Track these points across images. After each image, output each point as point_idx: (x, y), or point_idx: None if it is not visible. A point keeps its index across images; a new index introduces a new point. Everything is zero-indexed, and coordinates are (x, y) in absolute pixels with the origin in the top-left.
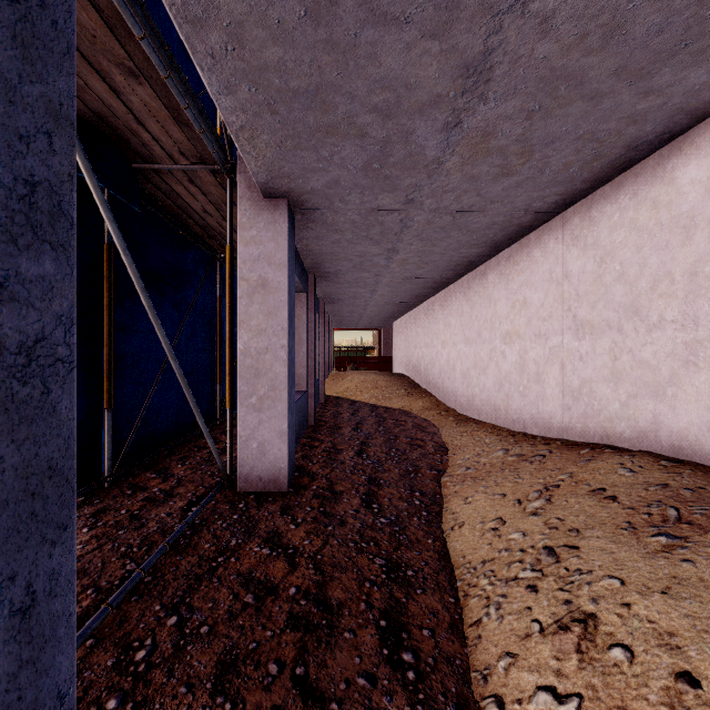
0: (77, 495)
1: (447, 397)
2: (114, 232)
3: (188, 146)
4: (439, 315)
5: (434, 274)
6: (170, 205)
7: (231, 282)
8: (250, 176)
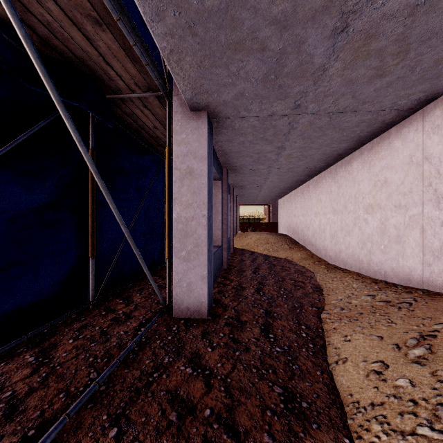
0: (70, 314)
1: (319, 251)
2: (70, 127)
3: (139, 79)
4: (313, 194)
5: (310, 165)
6: (133, 124)
7: (169, 171)
8: (181, 97)
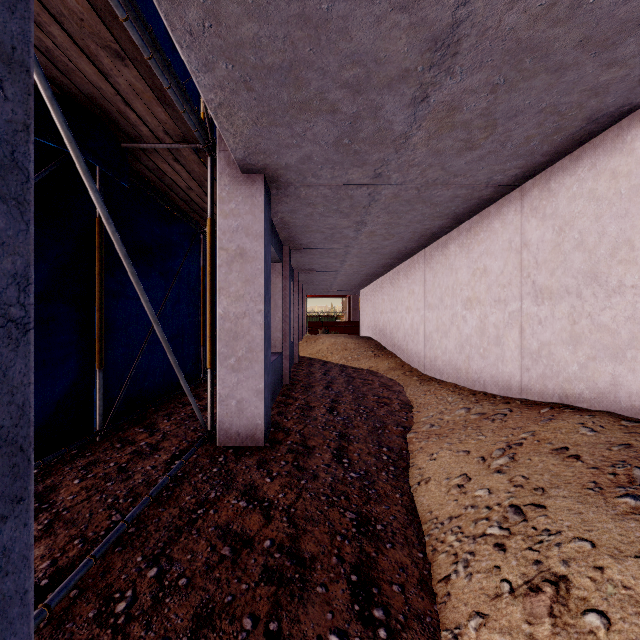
0: (70, 448)
1: (411, 358)
2: (97, 201)
3: (171, 126)
4: (404, 283)
5: (399, 245)
6: (157, 182)
7: (212, 252)
8: (229, 154)
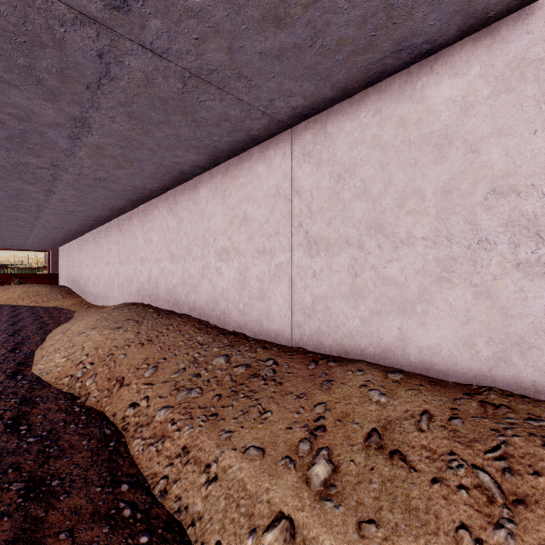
0: None
1: (88, 297)
2: None
3: None
4: (84, 248)
5: (73, 227)
6: None
7: None
8: None
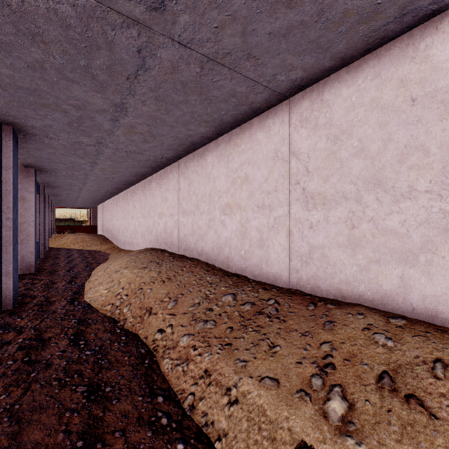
0: None
1: (118, 243)
2: None
3: None
4: (116, 206)
5: (108, 190)
6: None
7: None
8: None
